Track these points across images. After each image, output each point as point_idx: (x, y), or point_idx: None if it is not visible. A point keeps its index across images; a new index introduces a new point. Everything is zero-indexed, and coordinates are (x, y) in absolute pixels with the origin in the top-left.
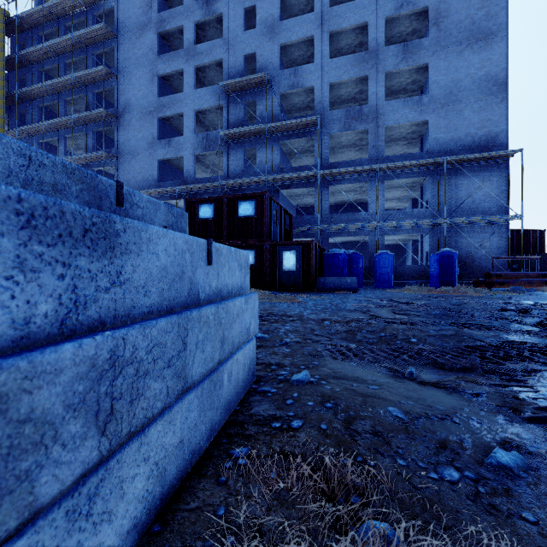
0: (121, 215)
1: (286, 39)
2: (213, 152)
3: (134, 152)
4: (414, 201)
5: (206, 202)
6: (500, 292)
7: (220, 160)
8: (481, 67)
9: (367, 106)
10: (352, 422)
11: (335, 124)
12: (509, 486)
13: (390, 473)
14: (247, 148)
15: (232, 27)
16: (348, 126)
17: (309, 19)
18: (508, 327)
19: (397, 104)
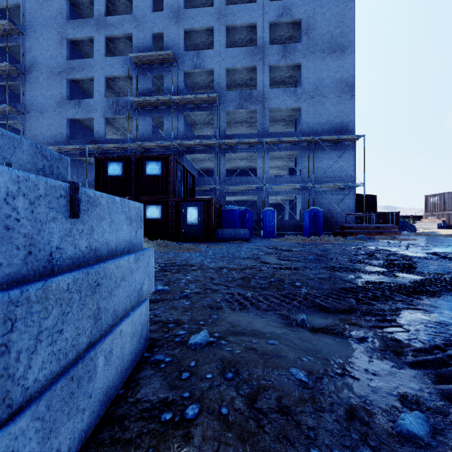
0: None
1: (190, 26)
2: (123, 116)
3: (42, 109)
4: (290, 169)
5: (115, 160)
6: (351, 240)
7: (129, 124)
8: (337, 72)
9: (256, 91)
10: (256, 397)
11: (231, 102)
12: None
13: None
14: (155, 115)
15: (141, 7)
16: (241, 105)
17: (210, 12)
18: (365, 269)
19: (278, 92)
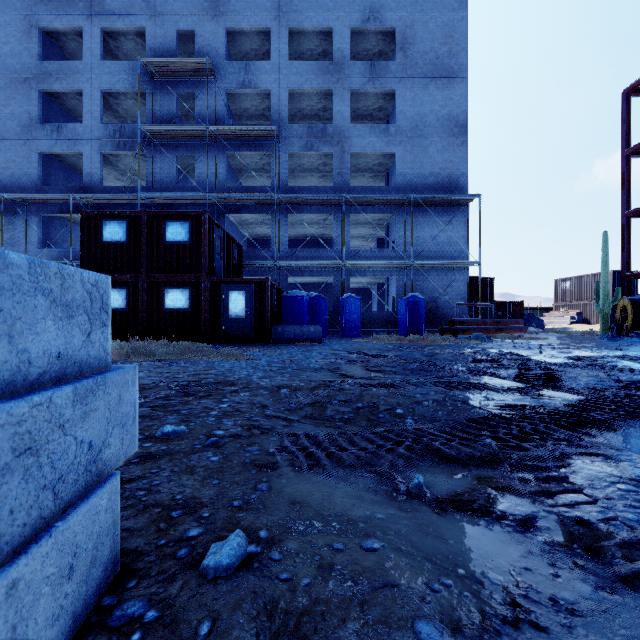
0: None
1: (235, 23)
2: (130, 153)
3: None
4: (380, 241)
5: (114, 218)
6: (465, 340)
7: (142, 166)
8: (444, 106)
9: (331, 125)
10: None
11: (295, 140)
12: None
13: None
14: (181, 154)
15: None
16: (310, 145)
17: (264, 6)
18: (494, 384)
19: (363, 129)
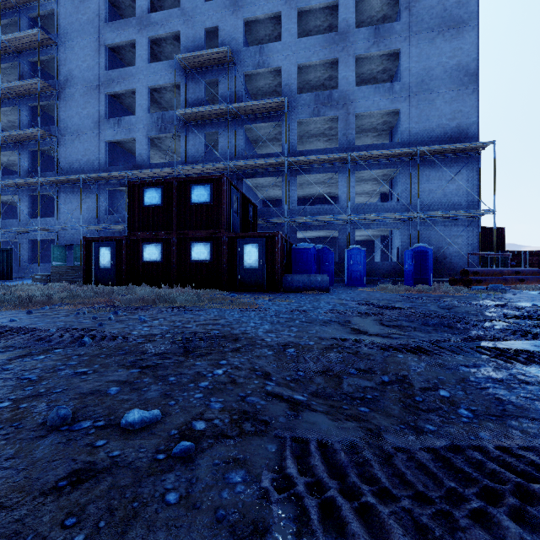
0: None
1: (251, 14)
2: (169, 135)
3: (78, 131)
4: (383, 196)
5: (152, 185)
6: (481, 291)
7: (178, 145)
8: (453, 56)
9: (337, 91)
10: None
11: (303, 109)
12: None
13: None
14: (208, 131)
15: None
16: (317, 111)
17: None
18: None
19: (368, 91)
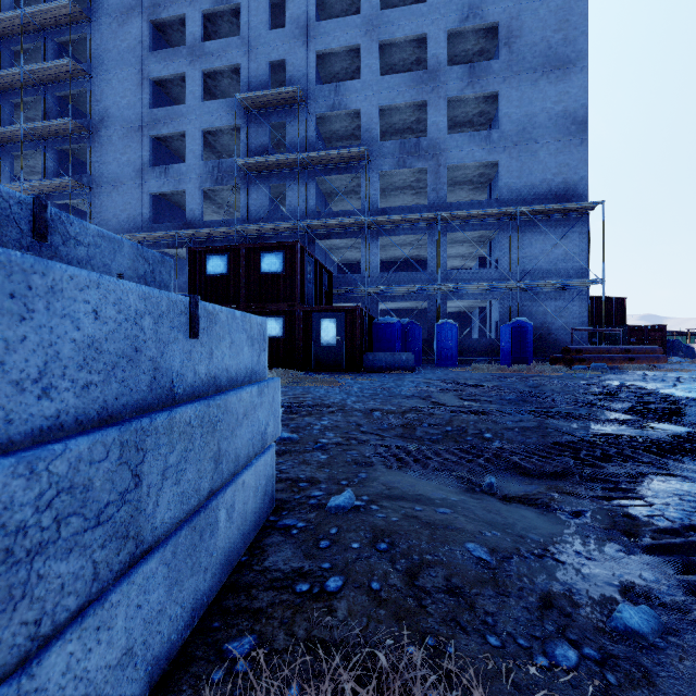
0: (44, 255)
1: (325, 46)
2: (227, 187)
3: (116, 181)
4: (481, 259)
5: (217, 252)
6: (581, 371)
7: (237, 198)
8: (558, 102)
9: (425, 139)
10: (417, 574)
11: (387, 159)
12: (647, 667)
13: (481, 671)
14: (273, 183)
15: (254, 23)
16: (402, 162)
17: (354, 22)
18: (598, 415)
19: (461, 139)
